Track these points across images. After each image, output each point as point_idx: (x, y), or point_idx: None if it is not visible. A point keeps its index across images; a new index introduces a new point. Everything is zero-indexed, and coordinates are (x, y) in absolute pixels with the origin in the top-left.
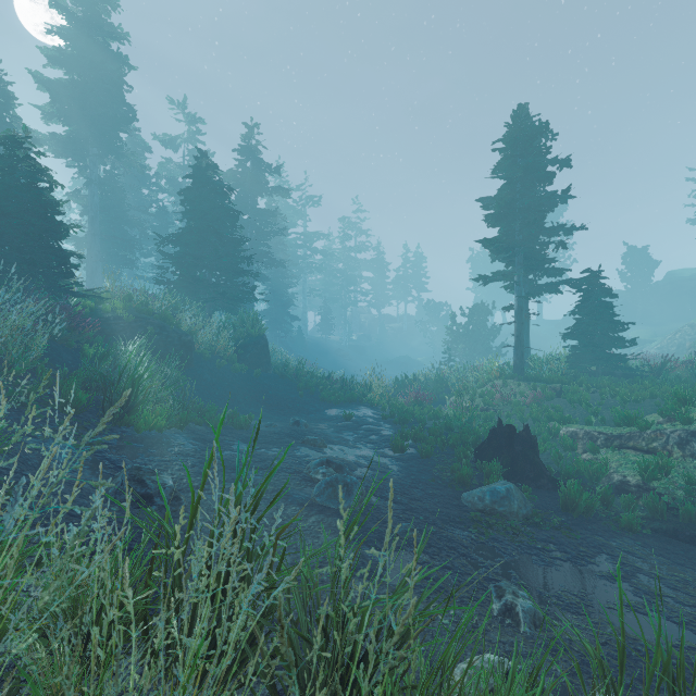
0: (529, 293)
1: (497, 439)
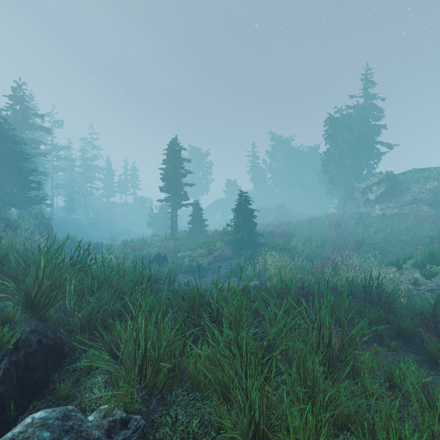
0: (175, 208)
1: (157, 258)
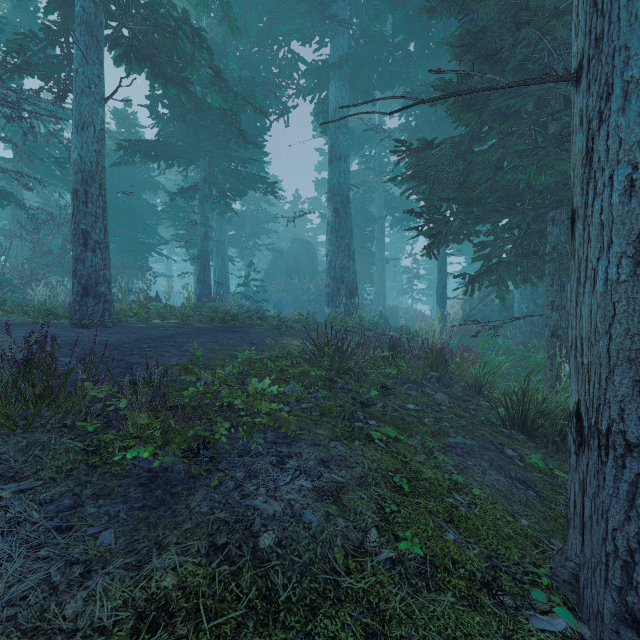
0: None
1: None
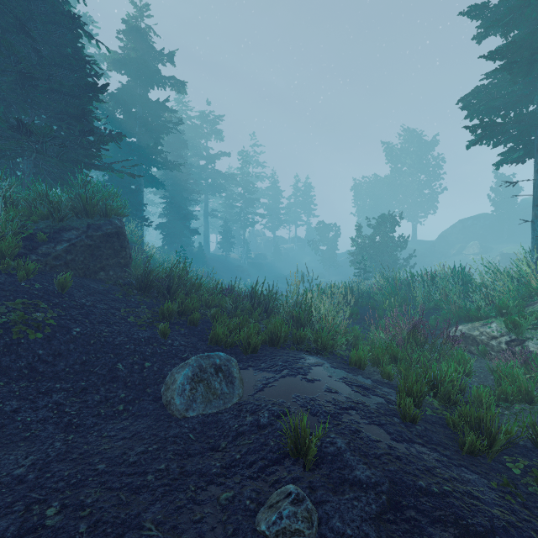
0: None
1: None
